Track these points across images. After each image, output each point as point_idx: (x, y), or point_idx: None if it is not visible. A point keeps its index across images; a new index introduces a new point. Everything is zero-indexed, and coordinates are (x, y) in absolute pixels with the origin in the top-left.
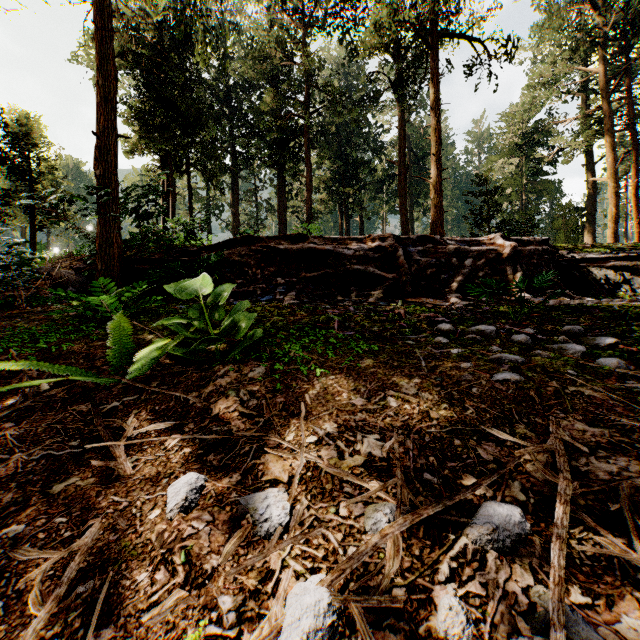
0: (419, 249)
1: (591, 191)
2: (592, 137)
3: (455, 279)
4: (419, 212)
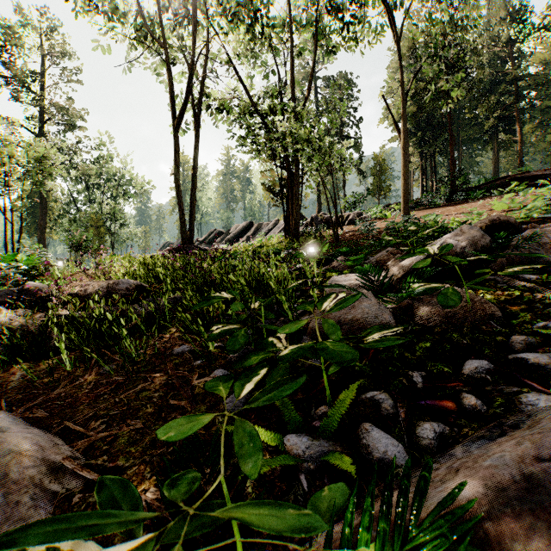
0: None
1: None
2: None
3: None
4: None
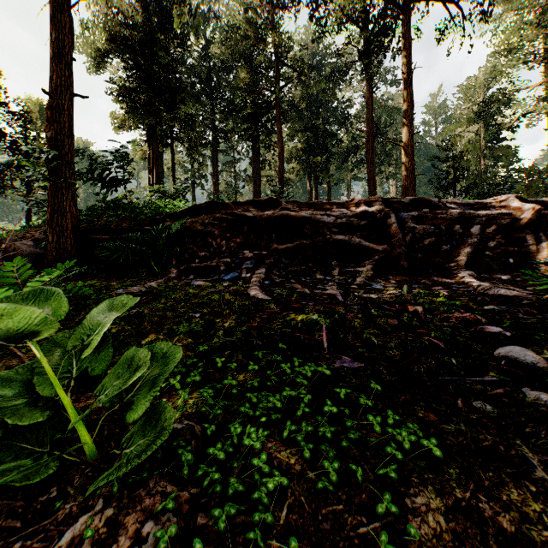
0: (413, 214)
1: None
2: None
3: (461, 251)
4: (381, 178)
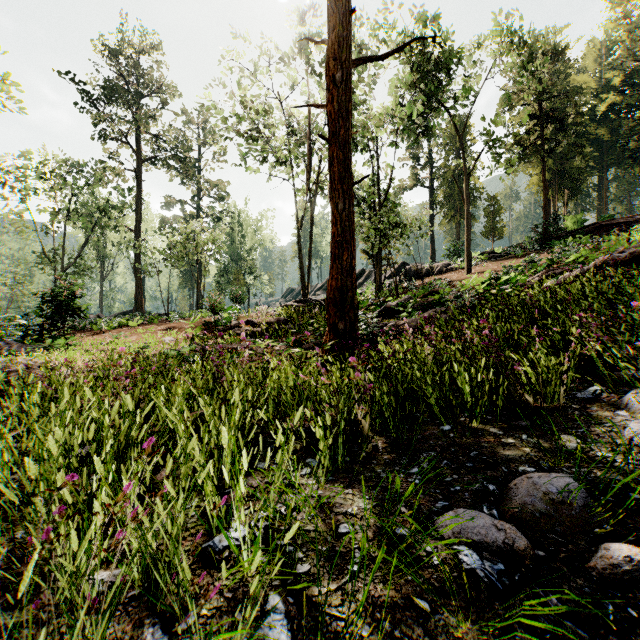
0: None
1: None
2: None
3: None
4: None
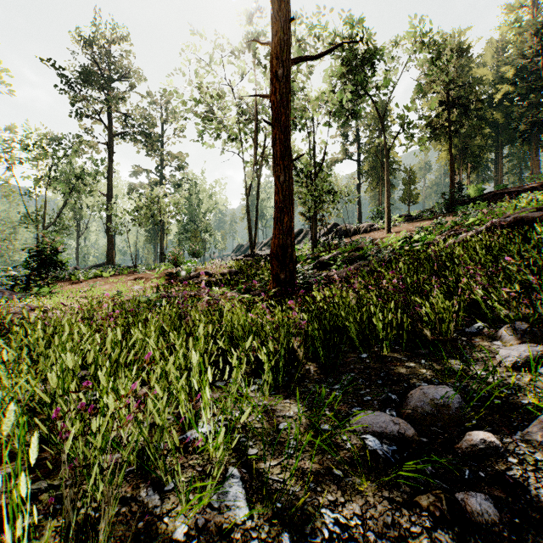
0: None
1: None
2: None
3: None
4: None
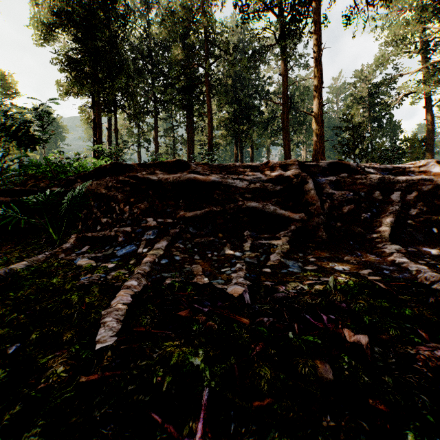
0: (331, 179)
1: (430, 127)
2: (436, 83)
3: (383, 220)
4: (294, 144)
